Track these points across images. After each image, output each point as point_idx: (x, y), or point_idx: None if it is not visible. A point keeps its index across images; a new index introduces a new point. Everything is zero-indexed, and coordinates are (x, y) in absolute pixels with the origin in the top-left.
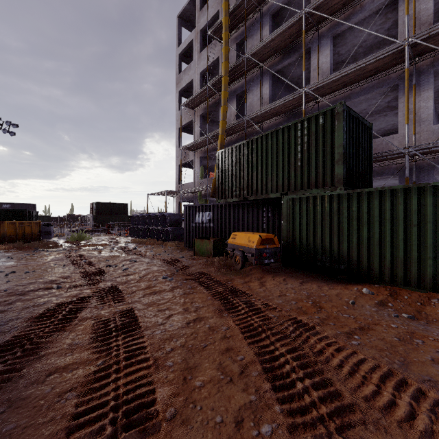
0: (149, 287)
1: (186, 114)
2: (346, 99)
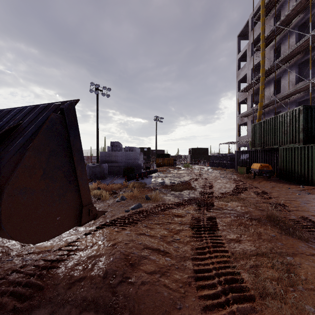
0: (215, 178)
1: (242, 94)
2: None
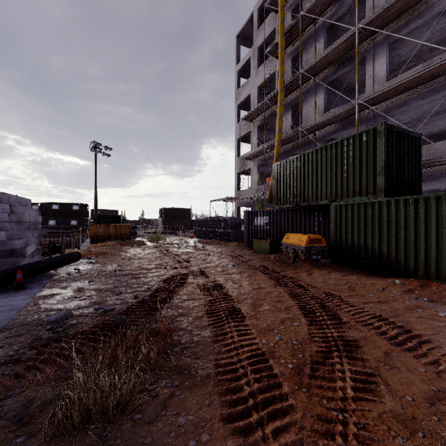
0: (223, 270)
1: (244, 126)
2: (402, 105)
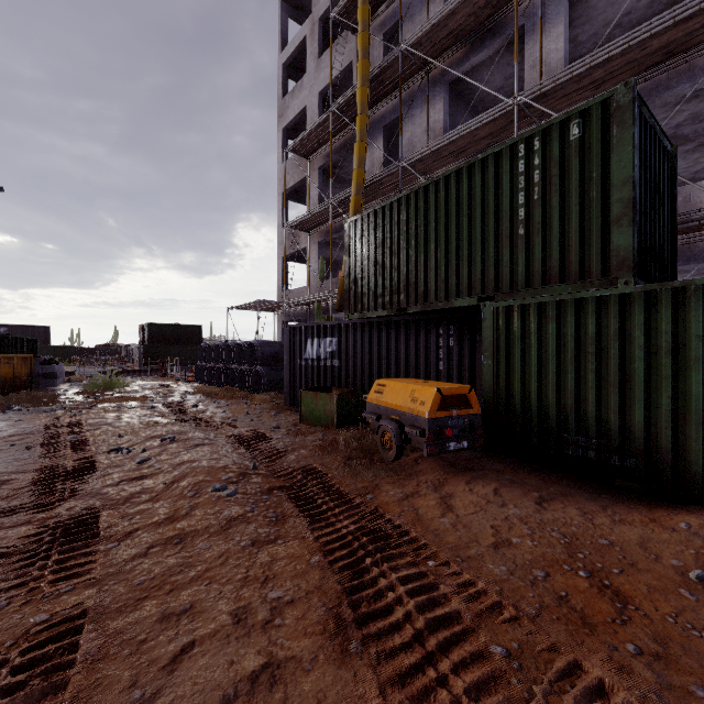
0: (173, 516)
1: (295, 167)
2: None
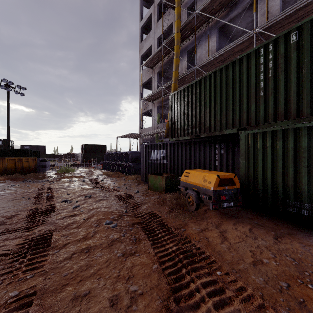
0: (86, 237)
1: (146, 73)
2: None
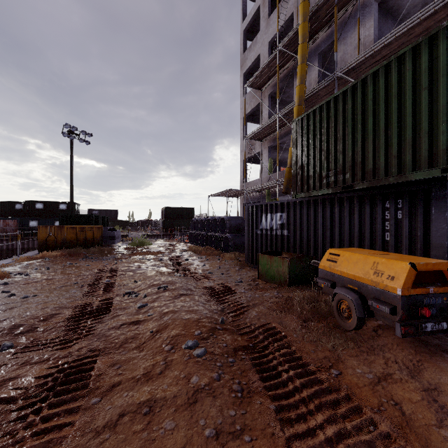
0: (149, 373)
1: (251, 98)
2: None
